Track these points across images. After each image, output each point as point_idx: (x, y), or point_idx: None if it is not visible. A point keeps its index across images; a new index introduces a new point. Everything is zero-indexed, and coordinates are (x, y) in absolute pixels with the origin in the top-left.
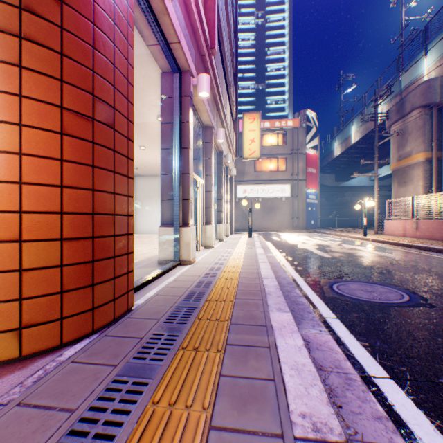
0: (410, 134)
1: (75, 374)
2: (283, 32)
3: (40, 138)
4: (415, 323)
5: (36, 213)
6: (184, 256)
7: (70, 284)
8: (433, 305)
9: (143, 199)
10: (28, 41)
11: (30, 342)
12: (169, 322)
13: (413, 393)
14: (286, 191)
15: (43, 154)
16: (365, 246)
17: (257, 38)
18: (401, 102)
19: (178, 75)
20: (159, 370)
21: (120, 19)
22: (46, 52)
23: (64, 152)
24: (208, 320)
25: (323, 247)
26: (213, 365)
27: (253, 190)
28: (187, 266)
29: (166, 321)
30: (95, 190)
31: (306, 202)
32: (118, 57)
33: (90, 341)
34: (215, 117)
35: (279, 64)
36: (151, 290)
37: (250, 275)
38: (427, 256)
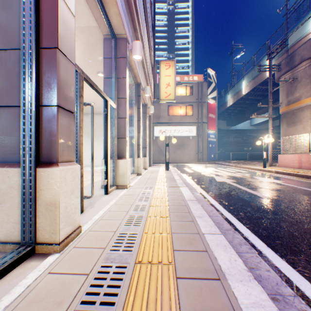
0: (300, 82)
1: None
2: (187, 16)
3: None
4: None
5: None
6: (43, 233)
7: None
8: None
9: None
10: None
11: None
12: None
13: None
14: (193, 131)
15: None
16: (279, 179)
17: (169, 20)
18: (291, 56)
19: None
20: None
21: None
22: None
23: None
24: None
25: (241, 181)
26: None
27: (167, 130)
28: (37, 269)
29: None
30: None
31: (208, 140)
32: None
33: None
34: (131, 33)
35: (184, 40)
36: None
37: None
38: None
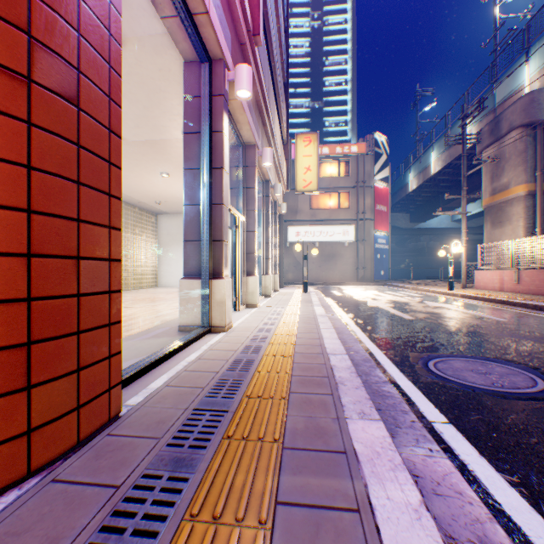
0: (508, 161)
1: None
2: (345, 37)
3: None
4: None
5: None
6: (215, 320)
7: None
8: None
9: (168, 243)
10: None
11: None
12: (176, 446)
13: None
14: (350, 234)
15: None
16: (455, 304)
17: (313, 45)
18: (496, 120)
19: (208, 65)
20: None
21: None
22: None
23: None
24: (245, 440)
25: (401, 305)
26: None
27: (308, 232)
28: (219, 335)
29: (171, 443)
30: (35, 211)
31: (375, 248)
32: None
33: (17, 497)
34: (260, 133)
35: (340, 77)
36: (160, 376)
37: (309, 348)
38: (540, 317)
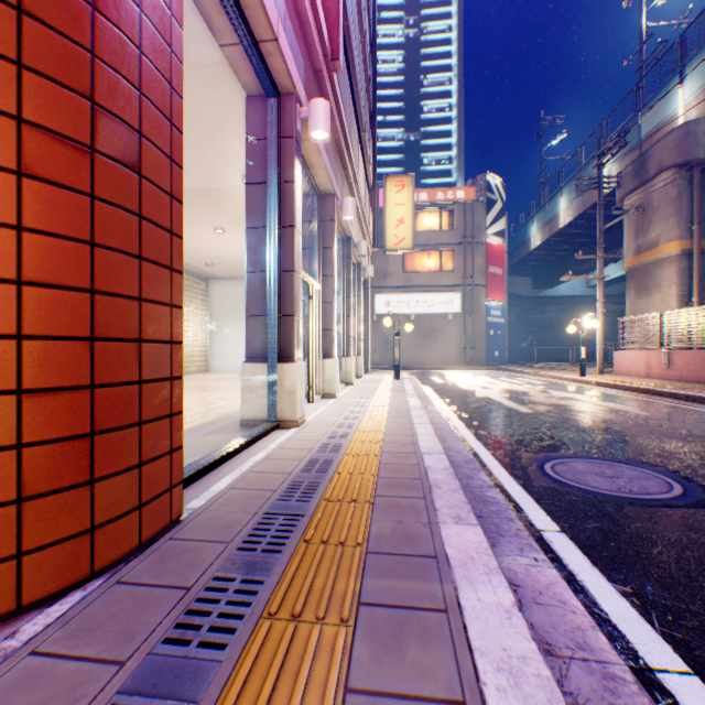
0: (657, 211)
1: (27, 690)
2: (449, 49)
3: None
4: None
5: None
6: (285, 413)
7: (38, 484)
8: None
9: (222, 317)
10: None
11: None
12: (247, 550)
13: None
14: (455, 304)
15: None
16: (586, 394)
17: (408, 59)
18: (642, 159)
19: (276, 100)
20: (214, 677)
21: None
22: None
23: (26, 212)
24: (324, 544)
25: (517, 395)
26: (331, 661)
27: (401, 301)
28: (290, 431)
29: (242, 547)
30: (98, 291)
31: (487, 321)
32: (148, 36)
33: (83, 597)
34: (339, 179)
35: (442, 101)
36: (223, 478)
37: (399, 447)
38: (692, 410)
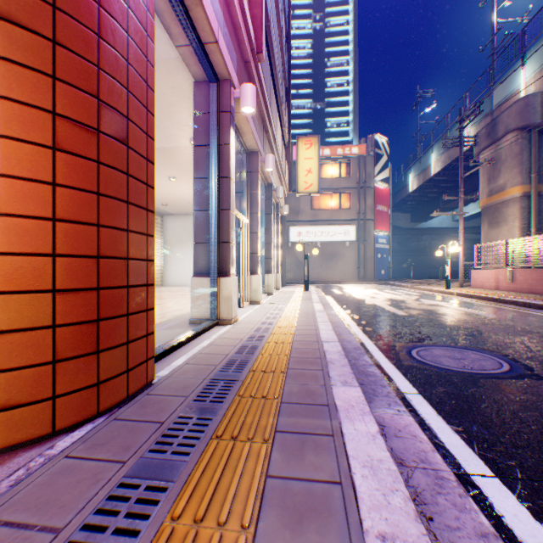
0: (504, 163)
1: (67, 475)
2: (346, 38)
3: (23, 154)
4: (521, 400)
5: (18, 255)
6: (223, 314)
7: (66, 351)
8: (541, 376)
9: (174, 244)
10: (6, 22)
11: (10, 429)
12: (200, 401)
13: (528, 498)
14: (351, 234)
15: (27, 176)
16: (449, 302)
17: (315, 46)
18: (493, 123)
19: (216, 85)
20: (183, 469)
21: (135, 1)
22: (31, 38)
23: (58, 174)
24: (252, 397)
25: (397, 303)
26: (257, 461)
27: (310, 232)
28: (226, 327)
29: (196, 399)
30: (101, 225)
31: (375, 247)
32: (133, 52)
33: (93, 427)
34: (263, 140)
35: (341, 78)
36: (180, 357)
37: (306, 337)
38: (527, 314)
